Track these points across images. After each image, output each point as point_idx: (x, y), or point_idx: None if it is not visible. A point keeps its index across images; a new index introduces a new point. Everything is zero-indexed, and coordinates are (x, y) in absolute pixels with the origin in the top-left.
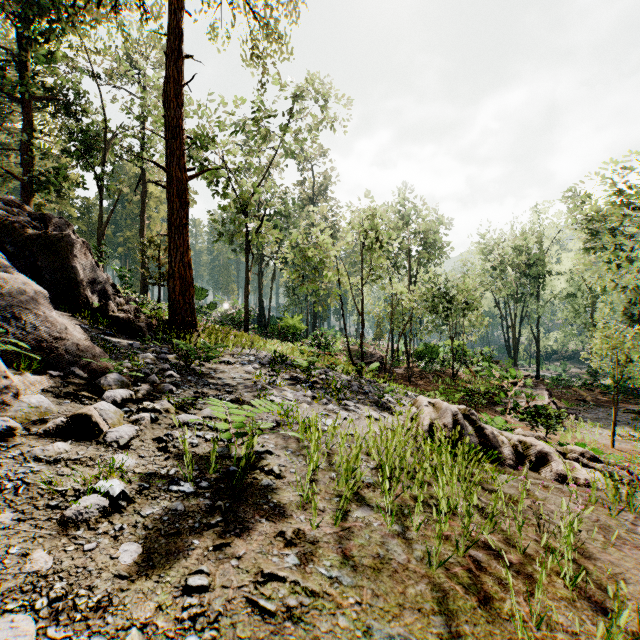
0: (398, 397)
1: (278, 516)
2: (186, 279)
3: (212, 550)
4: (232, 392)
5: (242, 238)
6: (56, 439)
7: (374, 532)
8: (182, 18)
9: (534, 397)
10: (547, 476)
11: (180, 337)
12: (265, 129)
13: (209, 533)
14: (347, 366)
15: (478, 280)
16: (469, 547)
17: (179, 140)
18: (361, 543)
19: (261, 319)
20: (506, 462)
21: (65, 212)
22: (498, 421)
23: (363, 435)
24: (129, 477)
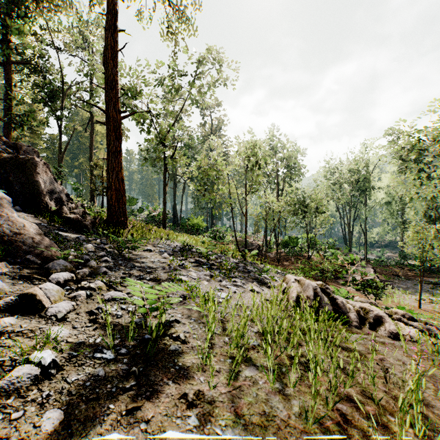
0: (271, 274)
1: (182, 378)
2: (120, 190)
3: (125, 414)
4: (151, 272)
5: (161, 163)
6: (6, 314)
7: (260, 390)
8: (117, 3)
9: (366, 274)
10: (382, 334)
11: (115, 232)
12: (177, 85)
13: (123, 397)
14: (235, 252)
15: (325, 192)
16: (337, 402)
17: (115, 90)
18: (250, 401)
19: (175, 219)
20: (352, 324)
21: (36, 144)
22: (342, 291)
23: (248, 305)
24: (61, 347)
